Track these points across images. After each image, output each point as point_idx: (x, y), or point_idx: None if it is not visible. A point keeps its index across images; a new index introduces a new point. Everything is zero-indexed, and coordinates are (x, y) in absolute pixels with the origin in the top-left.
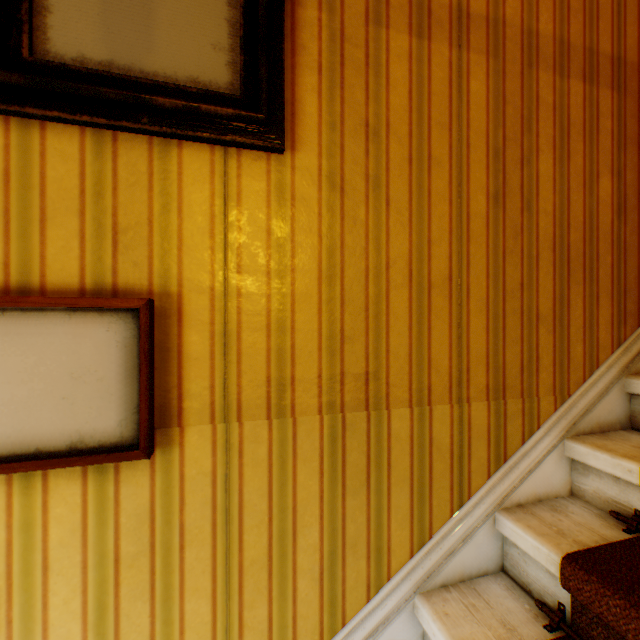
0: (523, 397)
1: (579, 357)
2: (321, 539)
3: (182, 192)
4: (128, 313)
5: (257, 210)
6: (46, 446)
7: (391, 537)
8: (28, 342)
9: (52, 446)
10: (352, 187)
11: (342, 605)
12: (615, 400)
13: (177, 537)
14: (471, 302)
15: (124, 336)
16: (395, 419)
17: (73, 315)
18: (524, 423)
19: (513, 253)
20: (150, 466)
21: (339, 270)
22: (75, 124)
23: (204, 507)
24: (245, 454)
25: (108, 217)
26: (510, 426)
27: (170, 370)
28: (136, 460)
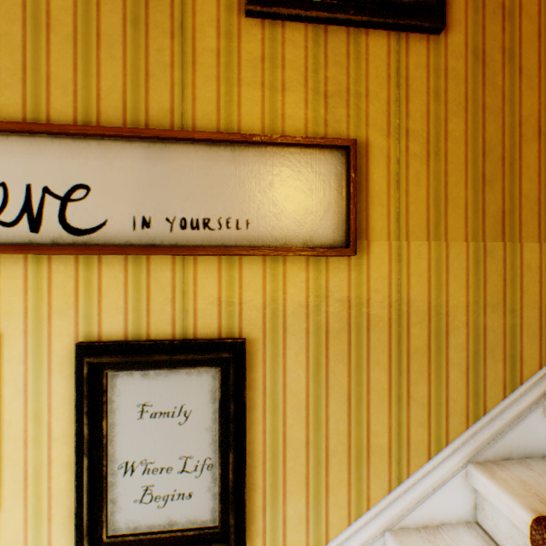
0: None
1: None
2: (466, 341)
3: (368, 68)
4: (338, 152)
5: (419, 80)
6: (289, 242)
7: (522, 349)
8: (279, 170)
9: (293, 242)
10: (490, 59)
11: (482, 397)
12: None
13: (364, 322)
14: None
15: (335, 169)
16: (526, 251)
17: (305, 153)
18: None
19: None
20: (347, 267)
21: (480, 127)
22: (302, 22)
23: (382, 303)
24: (410, 267)
25: (321, 87)
26: None
27: (360, 199)
28: (338, 262)
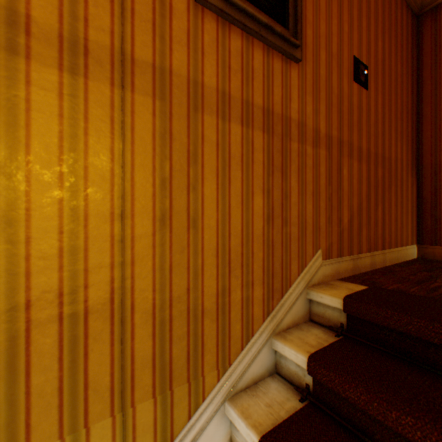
0: (190, 380)
1: (239, 332)
2: None
3: None
4: None
5: None
6: None
7: None
8: None
9: None
10: None
11: None
12: (265, 356)
13: None
14: (137, 315)
15: None
16: None
17: None
18: (191, 401)
19: (181, 264)
20: None
21: None
22: None
23: None
24: None
25: None
26: (178, 409)
27: None
28: None
